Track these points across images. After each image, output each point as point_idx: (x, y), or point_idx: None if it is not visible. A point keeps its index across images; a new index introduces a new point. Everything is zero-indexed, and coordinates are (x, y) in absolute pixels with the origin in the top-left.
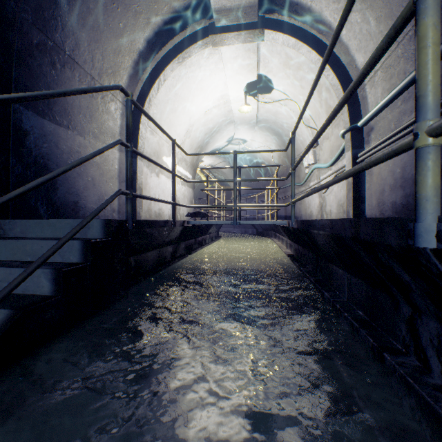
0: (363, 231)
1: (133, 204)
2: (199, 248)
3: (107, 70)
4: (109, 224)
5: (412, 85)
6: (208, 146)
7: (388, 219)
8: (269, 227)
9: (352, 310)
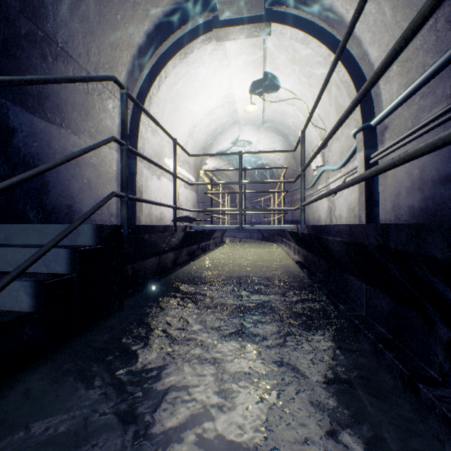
0: (394, 238)
1: (133, 207)
2: (203, 255)
3: (104, 65)
4: (101, 230)
5: (432, 79)
6: (212, 148)
7: (431, 226)
8: (275, 232)
9: (373, 327)
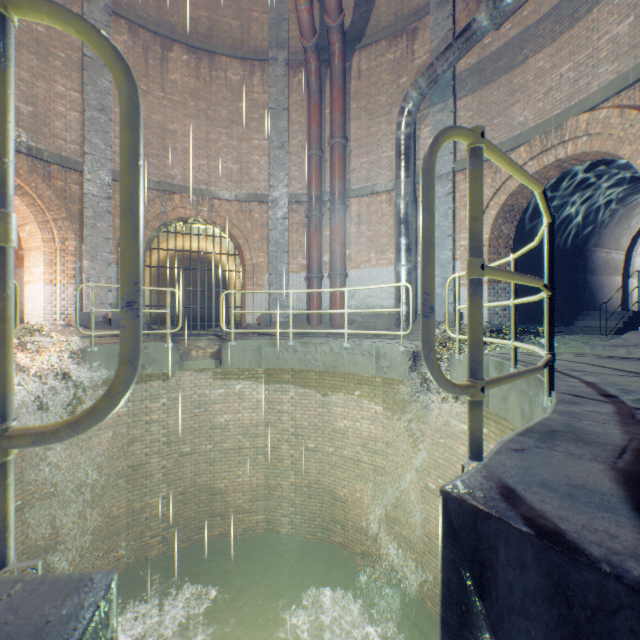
0: None
1: (625, 303)
2: None
3: (613, 242)
4: (630, 312)
5: None
6: None
7: None
8: None
9: None
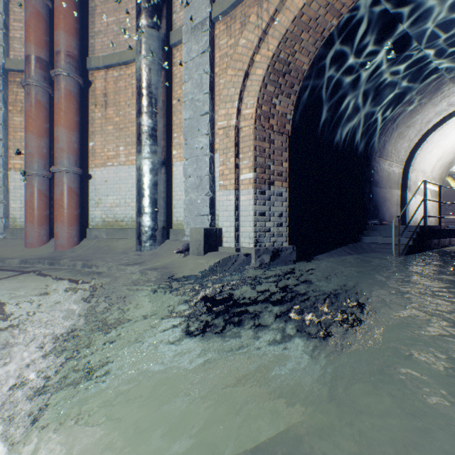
0: None
1: (403, 217)
2: (453, 245)
3: (395, 155)
4: (420, 227)
5: None
6: None
7: None
8: None
9: None
